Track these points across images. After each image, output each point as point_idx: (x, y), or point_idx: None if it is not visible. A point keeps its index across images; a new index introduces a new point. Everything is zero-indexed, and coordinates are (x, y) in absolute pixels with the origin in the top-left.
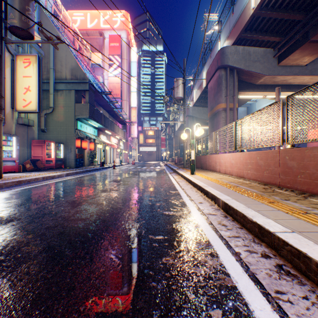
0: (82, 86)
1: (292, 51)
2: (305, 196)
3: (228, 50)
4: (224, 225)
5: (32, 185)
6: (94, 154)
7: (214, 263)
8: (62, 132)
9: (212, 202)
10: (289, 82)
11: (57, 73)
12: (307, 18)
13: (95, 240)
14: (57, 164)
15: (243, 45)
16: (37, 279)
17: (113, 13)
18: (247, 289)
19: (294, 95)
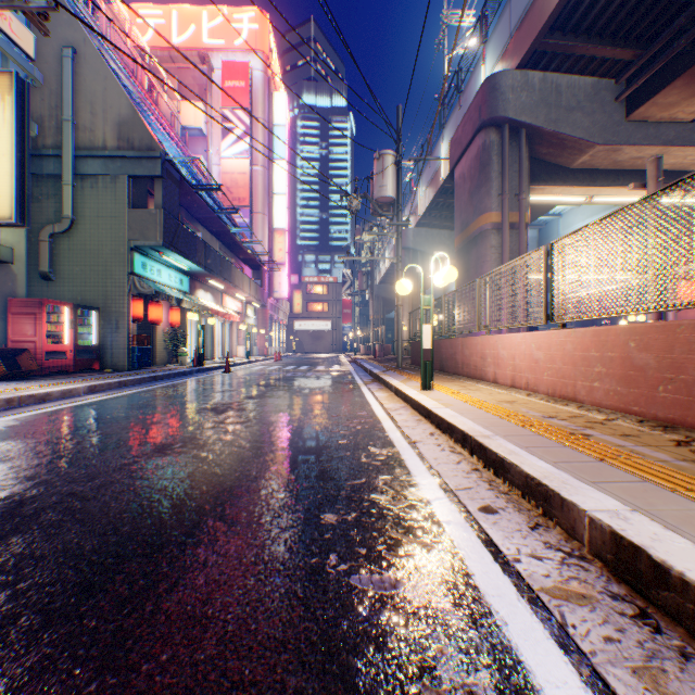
0: (146, 166)
1: (665, 82)
2: None
3: (508, 82)
4: None
5: None
6: (181, 336)
7: None
8: (95, 282)
9: (531, 509)
10: None
11: (82, 132)
12: None
13: None
14: (81, 361)
15: (543, 71)
16: None
17: (232, 13)
18: None
19: None
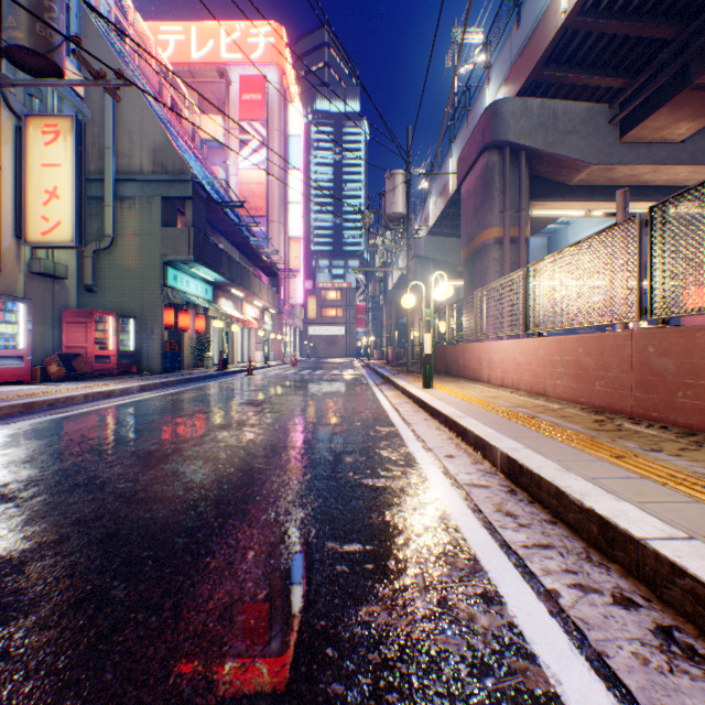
0: (179, 188)
1: (652, 109)
2: (697, 441)
3: (508, 108)
4: (511, 515)
5: (58, 413)
6: (205, 341)
7: (494, 621)
8: (132, 293)
9: (477, 456)
10: (644, 179)
11: (121, 158)
12: (686, 35)
13: (192, 555)
14: (122, 365)
15: (541, 96)
16: (25, 674)
17: (249, 27)
18: (588, 704)
19: (668, 203)
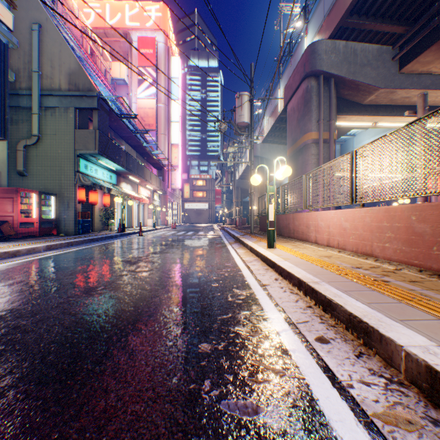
0: (87, 101)
1: (425, 47)
2: None
3: (322, 47)
4: None
5: None
6: (111, 212)
7: None
8: (53, 177)
9: (354, 340)
10: (414, 101)
11: (45, 79)
12: None
13: None
14: (44, 229)
15: (345, 41)
16: None
17: (145, 5)
18: None
19: None
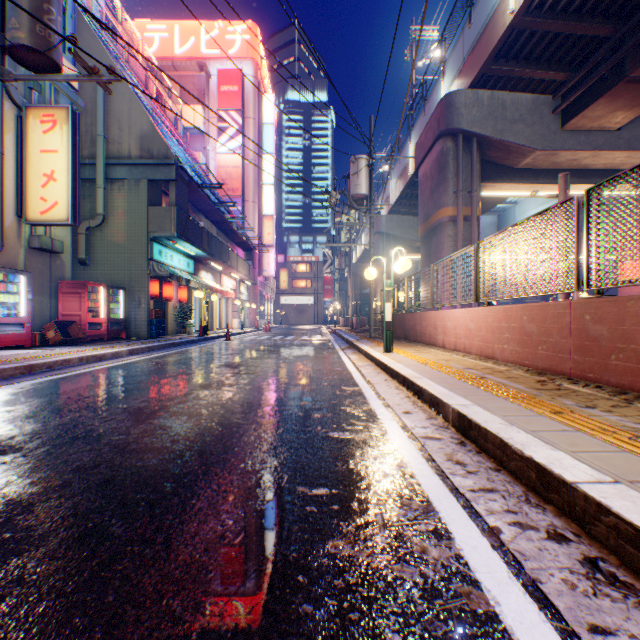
0: (163, 171)
1: (591, 100)
2: (628, 399)
3: (461, 99)
4: (461, 464)
5: (56, 375)
6: (187, 310)
7: (443, 553)
8: (122, 266)
9: (431, 412)
10: (584, 163)
11: (111, 145)
12: (622, 33)
13: (180, 498)
14: (112, 331)
15: (491, 88)
16: (38, 596)
17: (227, 25)
18: (523, 621)
19: (603, 187)
